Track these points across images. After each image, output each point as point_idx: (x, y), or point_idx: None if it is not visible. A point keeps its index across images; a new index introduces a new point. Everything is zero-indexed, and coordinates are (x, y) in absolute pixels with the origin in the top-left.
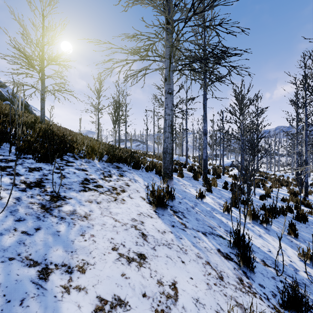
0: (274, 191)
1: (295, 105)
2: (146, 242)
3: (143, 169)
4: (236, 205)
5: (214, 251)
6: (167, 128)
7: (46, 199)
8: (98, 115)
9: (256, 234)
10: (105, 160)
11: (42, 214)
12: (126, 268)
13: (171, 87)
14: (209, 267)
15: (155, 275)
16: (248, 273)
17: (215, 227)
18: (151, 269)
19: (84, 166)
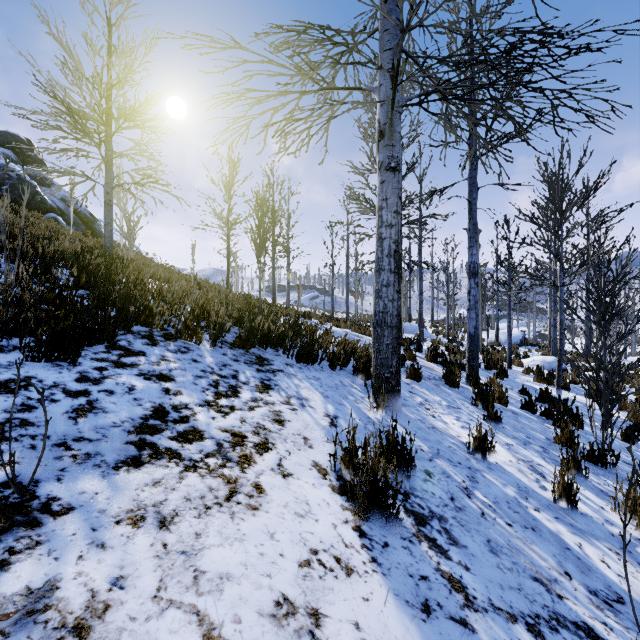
0: None
1: None
2: None
3: (324, 363)
4: (580, 471)
5: None
6: (387, 260)
7: None
8: (228, 235)
9: None
10: (231, 340)
11: None
12: None
13: (396, 154)
14: None
15: None
16: None
17: (555, 580)
18: None
19: (169, 364)
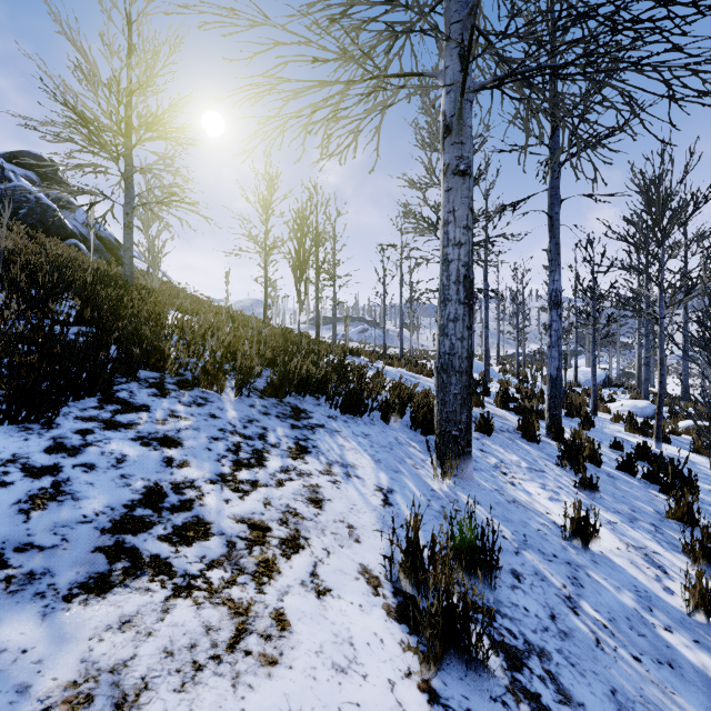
0: None
1: None
2: None
3: (374, 413)
4: None
5: None
6: (454, 288)
7: None
8: (265, 261)
9: None
10: (262, 387)
11: None
12: None
13: (466, 154)
14: None
15: None
16: None
17: None
18: None
19: (178, 422)
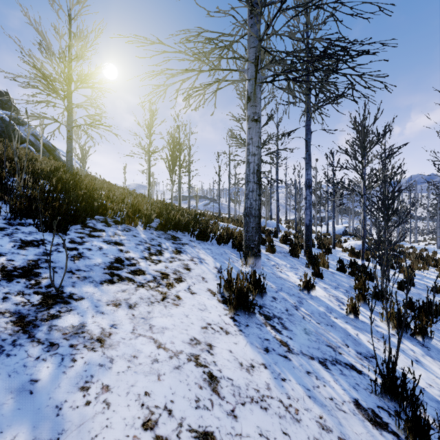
0: (417, 275)
1: None
2: (218, 397)
3: (213, 241)
4: (365, 301)
5: (350, 407)
6: (252, 176)
7: (32, 302)
8: (149, 160)
9: (409, 357)
10: (155, 226)
11: (11, 338)
12: None
13: (257, 111)
14: None
15: None
16: None
17: (339, 347)
18: None
19: (120, 237)
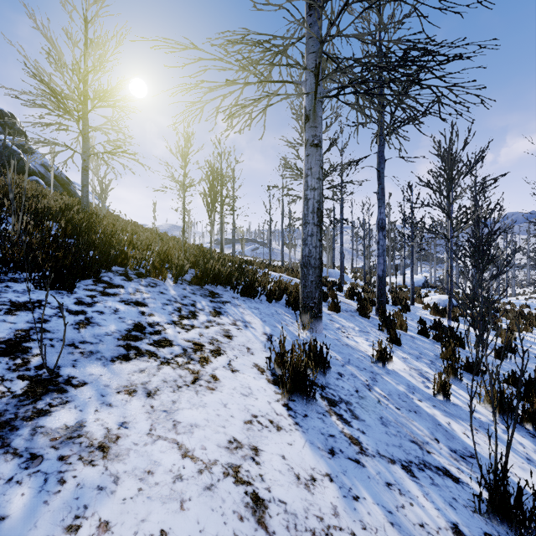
0: (518, 339)
1: None
2: (265, 533)
3: (262, 297)
4: (457, 376)
5: None
6: (311, 216)
7: (14, 391)
8: (184, 196)
9: (518, 454)
10: (189, 279)
11: None
12: None
13: (318, 133)
14: None
15: None
16: None
17: (427, 443)
18: None
19: (142, 294)
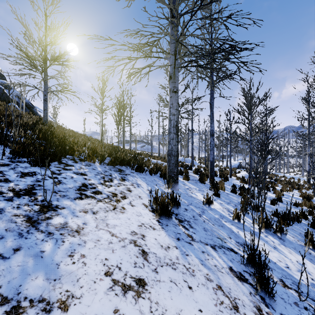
0: (285, 195)
1: (307, 104)
2: (147, 262)
3: (147, 172)
4: (246, 212)
5: (226, 270)
6: (172, 129)
7: (34, 209)
8: (102, 116)
9: (270, 245)
10: (107, 162)
11: (26, 229)
12: (121, 301)
13: (176, 85)
14: (220, 293)
15: (156, 308)
16: (267, 298)
17: (225, 239)
18: (151, 300)
19: (84, 170)
